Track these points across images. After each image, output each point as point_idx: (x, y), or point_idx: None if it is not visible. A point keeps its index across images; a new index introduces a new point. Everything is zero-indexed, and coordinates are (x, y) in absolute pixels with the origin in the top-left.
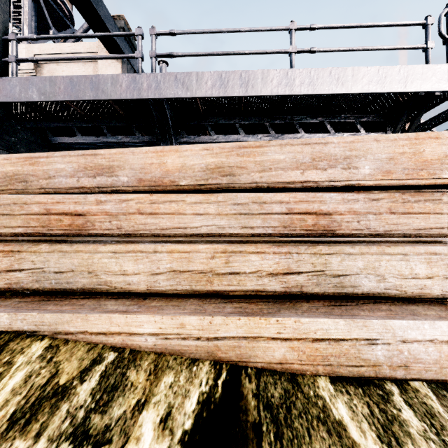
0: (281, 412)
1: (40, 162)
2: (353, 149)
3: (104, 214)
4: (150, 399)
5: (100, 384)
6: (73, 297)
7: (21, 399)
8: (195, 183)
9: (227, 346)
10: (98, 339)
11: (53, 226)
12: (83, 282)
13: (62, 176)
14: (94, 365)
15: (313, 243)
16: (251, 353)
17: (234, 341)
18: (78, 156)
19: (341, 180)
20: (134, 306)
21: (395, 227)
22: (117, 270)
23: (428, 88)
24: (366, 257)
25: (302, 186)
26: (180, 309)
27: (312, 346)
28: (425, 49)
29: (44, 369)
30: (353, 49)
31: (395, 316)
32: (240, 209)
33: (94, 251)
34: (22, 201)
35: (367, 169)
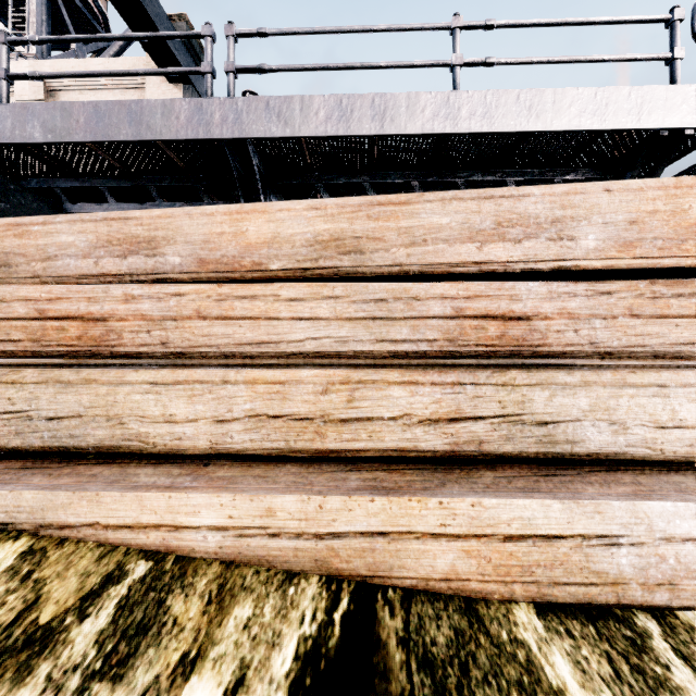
0: (450, 675)
1: (32, 231)
2: (567, 206)
3: (139, 319)
4: (207, 651)
5: (115, 622)
6: (81, 462)
7: None
8: (296, 267)
9: (350, 550)
10: (118, 536)
11: (51, 339)
12: (99, 435)
13: (70, 256)
14: (107, 586)
15: (499, 368)
16: (394, 562)
17: (364, 540)
18: (97, 221)
19: (546, 260)
20: (186, 478)
21: (639, 341)
22: (157, 414)
23: (675, 123)
24: (594, 391)
25: (478, 270)
26: (267, 482)
27: (503, 548)
28: (670, 60)
29: (13, 595)
30: (554, 60)
31: (649, 493)
32: (373, 310)
33: (117, 381)
34: None
35: (592, 239)
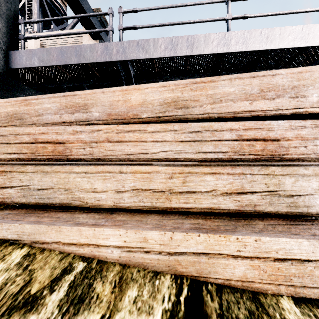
0: None
1: (32, 103)
2: (300, 79)
3: (79, 142)
4: (114, 315)
5: (68, 295)
6: (52, 211)
7: None
8: (154, 116)
9: (187, 261)
10: (69, 249)
11: (40, 152)
12: (61, 198)
13: (48, 114)
14: (64, 275)
15: (262, 166)
16: (211, 269)
17: (194, 256)
18: (61, 97)
19: (288, 108)
20: (102, 220)
21: None
22: (88, 188)
23: None
24: None
25: (250, 115)
26: (142, 223)
27: (273, 265)
28: None
29: (19, 277)
30: (279, 13)
31: None
32: (194, 136)
33: (69, 172)
34: (16, 132)
35: (315, 96)
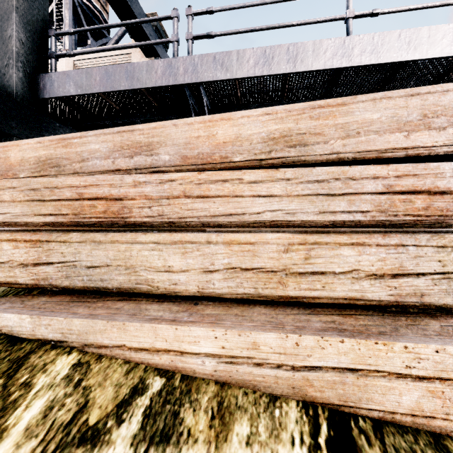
0: None
1: (73, 143)
2: None
3: (143, 198)
4: None
5: (144, 429)
6: (108, 299)
7: (36, 445)
8: (253, 158)
9: (322, 381)
10: (139, 356)
11: (86, 213)
12: (119, 280)
13: (96, 158)
14: (134, 396)
15: (429, 233)
16: (362, 395)
17: (335, 374)
18: (114, 134)
19: None
20: (184, 314)
21: None
22: (160, 266)
23: None
24: None
25: (405, 155)
26: (245, 320)
27: None
28: None
29: (69, 398)
30: (427, 5)
31: None
32: (316, 188)
33: (132, 241)
34: (53, 184)
35: None
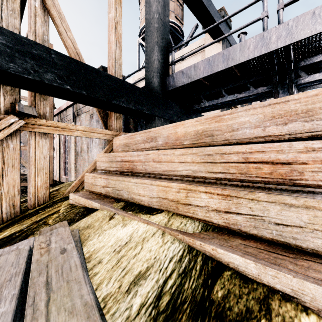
0: None
1: (224, 118)
2: None
3: (318, 163)
4: None
5: None
6: (305, 257)
7: None
8: None
9: None
10: None
11: (251, 173)
12: (316, 243)
13: (246, 128)
14: None
15: None
16: None
17: None
18: (264, 107)
19: None
20: None
21: None
22: None
23: None
24: None
25: None
26: None
27: None
28: None
29: None
30: None
31: None
32: None
33: None
34: (222, 151)
35: None
